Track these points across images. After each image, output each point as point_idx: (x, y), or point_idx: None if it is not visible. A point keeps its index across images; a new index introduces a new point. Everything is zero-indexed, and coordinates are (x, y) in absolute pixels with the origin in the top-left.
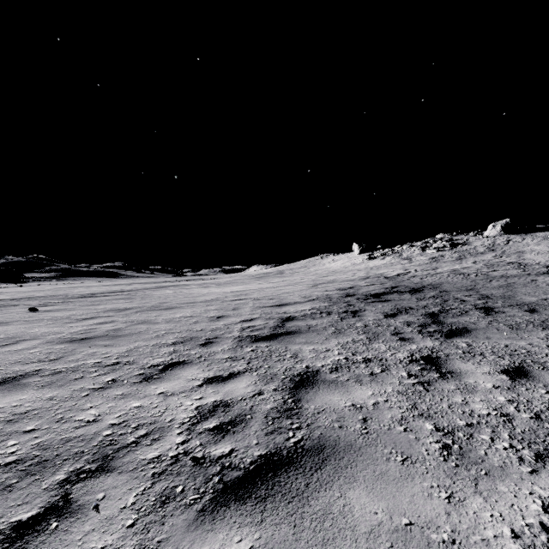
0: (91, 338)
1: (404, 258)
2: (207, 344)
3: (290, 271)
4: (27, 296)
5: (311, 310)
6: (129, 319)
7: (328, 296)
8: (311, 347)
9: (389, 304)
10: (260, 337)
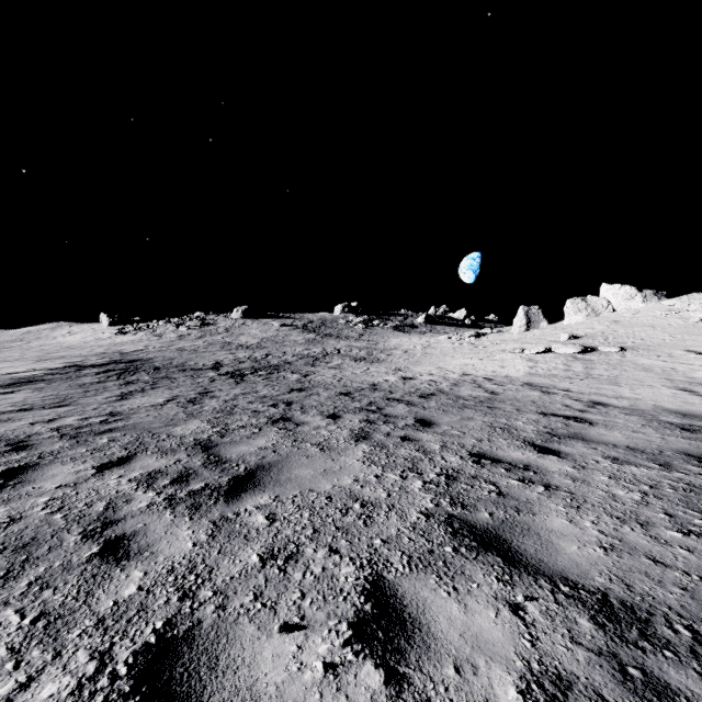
0: None
1: (156, 335)
2: None
3: None
4: None
5: (40, 374)
6: None
7: (55, 367)
8: (41, 384)
9: (104, 369)
10: (4, 385)
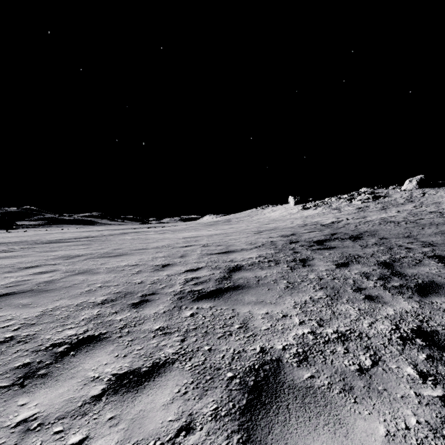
0: (12, 294)
1: (334, 208)
2: (140, 303)
3: (236, 219)
4: (2, 241)
5: (258, 257)
6: (72, 268)
7: (272, 243)
8: (264, 310)
9: (335, 251)
10: (203, 293)
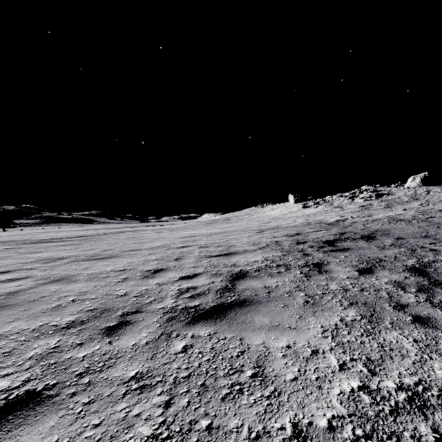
0: None
1: (335, 207)
2: (117, 328)
3: (235, 218)
4: None
5: (265, 261)
6: (49, 274)
7: (277, 243)
8: (284, 342)
9: (351, 253)
10: (201, 312)
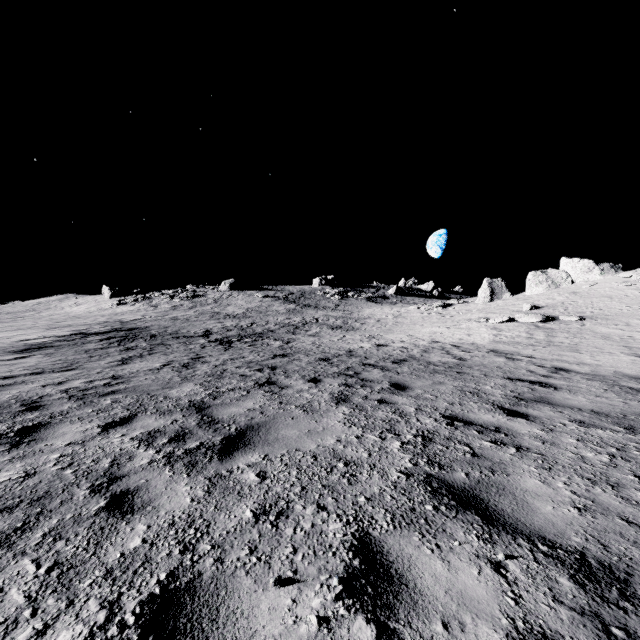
0: None
1: (152, 305)
2: None
3: (9, 316)
4: None
5: (49, 341)
6: None
7: (63, 335)
8: (51, 350)
9: (106, 336)
10: (18, 350)
